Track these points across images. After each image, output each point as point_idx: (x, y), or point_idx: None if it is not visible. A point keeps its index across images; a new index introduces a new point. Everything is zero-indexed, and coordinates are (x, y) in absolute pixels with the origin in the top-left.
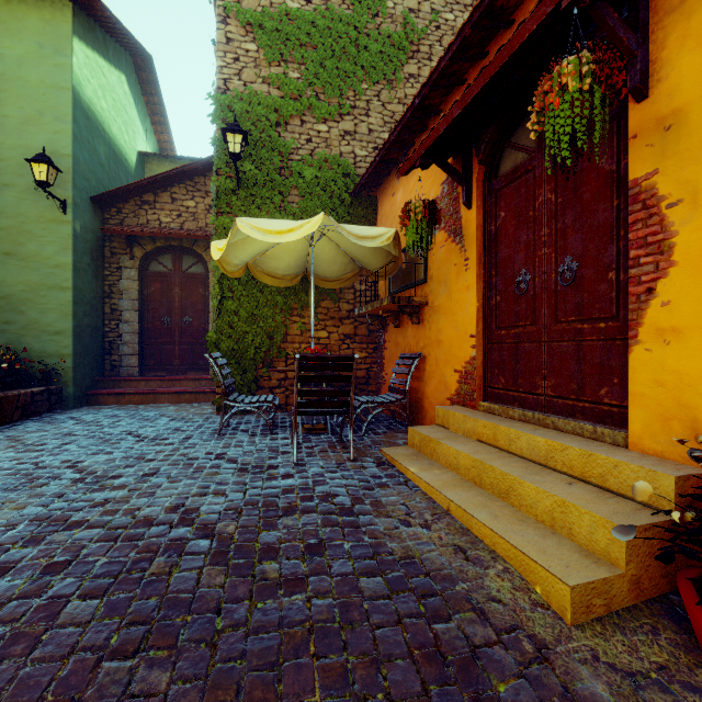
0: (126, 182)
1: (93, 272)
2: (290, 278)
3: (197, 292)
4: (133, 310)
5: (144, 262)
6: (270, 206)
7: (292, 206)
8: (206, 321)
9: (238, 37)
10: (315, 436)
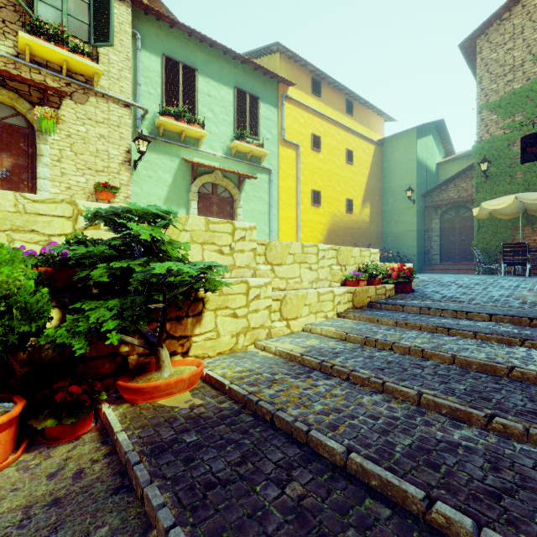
0: (432, 181)
1: (421, 223)
2: (514, 214)
3: (467, 224)
4: (437, 236)
5: (441, 215)
6: (504, 183)
7: (517, 180)
8: (472, 238)
9: (487, 116)
10: (519, 276)
